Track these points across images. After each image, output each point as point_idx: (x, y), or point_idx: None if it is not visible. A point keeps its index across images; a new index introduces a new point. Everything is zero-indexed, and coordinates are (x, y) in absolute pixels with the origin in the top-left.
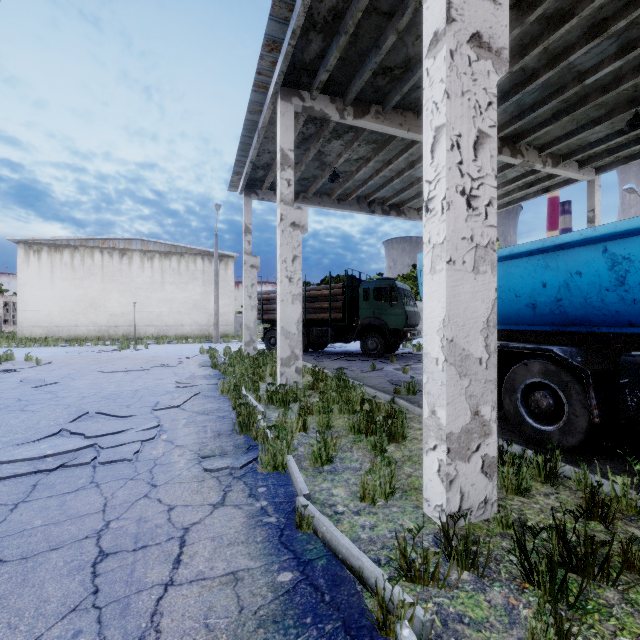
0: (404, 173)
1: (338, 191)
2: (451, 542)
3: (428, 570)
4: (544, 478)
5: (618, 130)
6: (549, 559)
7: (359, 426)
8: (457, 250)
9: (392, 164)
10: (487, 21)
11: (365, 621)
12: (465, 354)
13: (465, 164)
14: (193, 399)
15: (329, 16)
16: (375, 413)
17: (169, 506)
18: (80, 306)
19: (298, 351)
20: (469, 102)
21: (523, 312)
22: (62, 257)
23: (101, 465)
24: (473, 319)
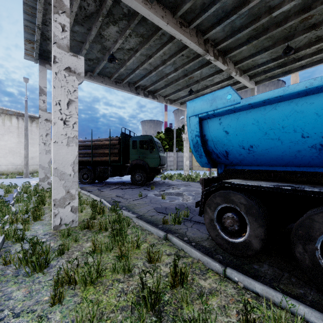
0: (159, 68)
1: (115, 74)
2: None
3: None
4: None
5: (273, 58)
6: None
7: None
8: None
9: (152, 58)
10: None
11: None
12: None
13: None
14: None
15: None
16: (160, 285)
17: None
18: None
19: (74, 191)
20: None
21: (303, 153)
22: None
23: None
24: None
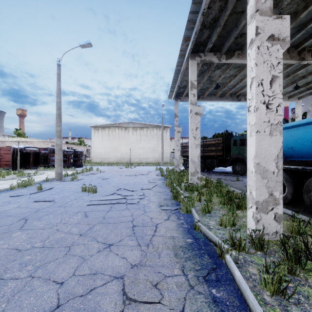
0: None
1: (220, 92)
2: (253, 240)
3: (241, 246)
4: None
5: None
6: (294, 249)
7: (224, 202)
8: (261, 127)
9: None
10: (277, 28)
11: (215, 255)
12: (265, 169)
13: (265, 91)
14: (155, 187)
15: (212, 21)
16: (232, 197)
17: (151, 217)
18: (111, 150)
19: (198, 169)
20: (267, 65)
21: None
22: (105, 131)
23: (128, 204)
24: (269, 155)
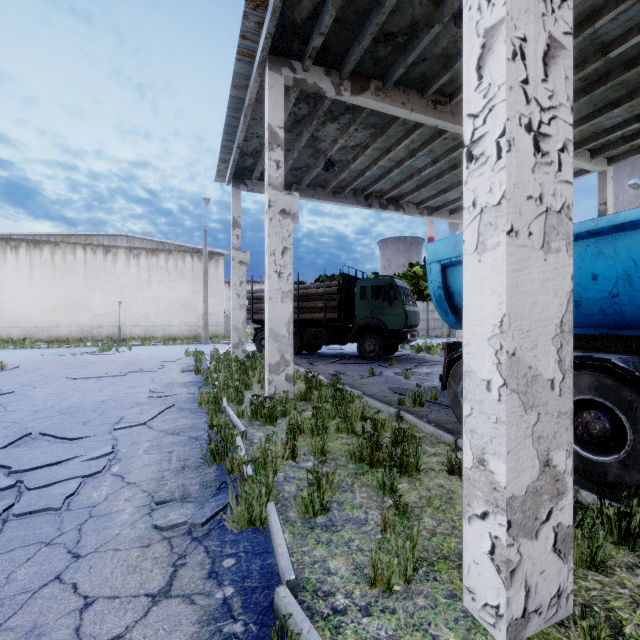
0: (404, 163)
1: (333, 182)
2: None
3: None
4: (617, 537)
5: (637, 114)
6: None
7: (361, 453)
8: (521, 215)
9: (392, 152)
10: None
11: None
12: (532, 374)
13: (532, 84)
14: (165, 413)
15: None
16: (380, 435)
17: (85, 600)
18: (61, 305)
19: (288, 356)
20: None
21: None
22: (42, 254)
23: (15, 518)
24: (542, 321)
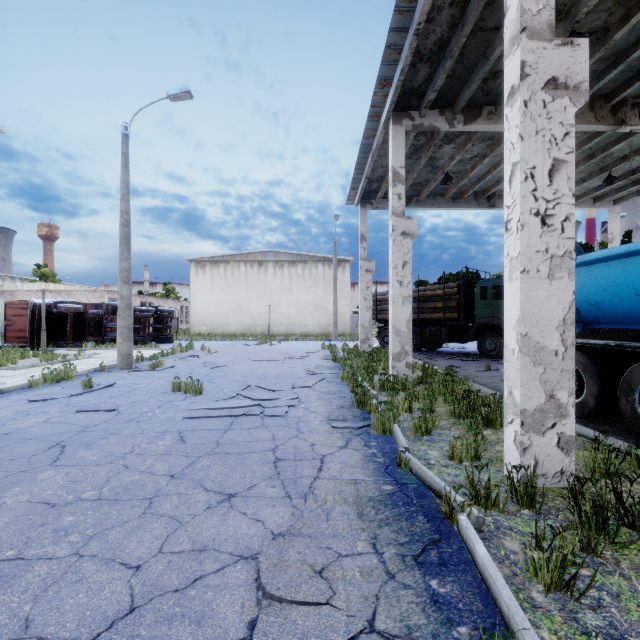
0: None
1: (452, 190)
2: (515, 487)
3: (491, 498)
4: None
5: None
6: (594, 504)
7: (459, 412)
8: (531, 261)
9: None
10: (563, 64)
11: (439, 515)
12: (539, 346)
13: (539, 190)
14: (320, 383)
15: (435, 47)
16: (476, 403)
17: (311, 443)
18: (231, 309)
19: (408, 347)
20: (544, 138)
21: None
22: (219, 270)
23: (266, 417)
24: (548, 318)
